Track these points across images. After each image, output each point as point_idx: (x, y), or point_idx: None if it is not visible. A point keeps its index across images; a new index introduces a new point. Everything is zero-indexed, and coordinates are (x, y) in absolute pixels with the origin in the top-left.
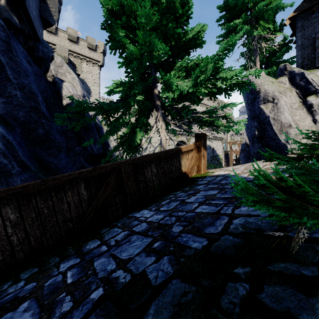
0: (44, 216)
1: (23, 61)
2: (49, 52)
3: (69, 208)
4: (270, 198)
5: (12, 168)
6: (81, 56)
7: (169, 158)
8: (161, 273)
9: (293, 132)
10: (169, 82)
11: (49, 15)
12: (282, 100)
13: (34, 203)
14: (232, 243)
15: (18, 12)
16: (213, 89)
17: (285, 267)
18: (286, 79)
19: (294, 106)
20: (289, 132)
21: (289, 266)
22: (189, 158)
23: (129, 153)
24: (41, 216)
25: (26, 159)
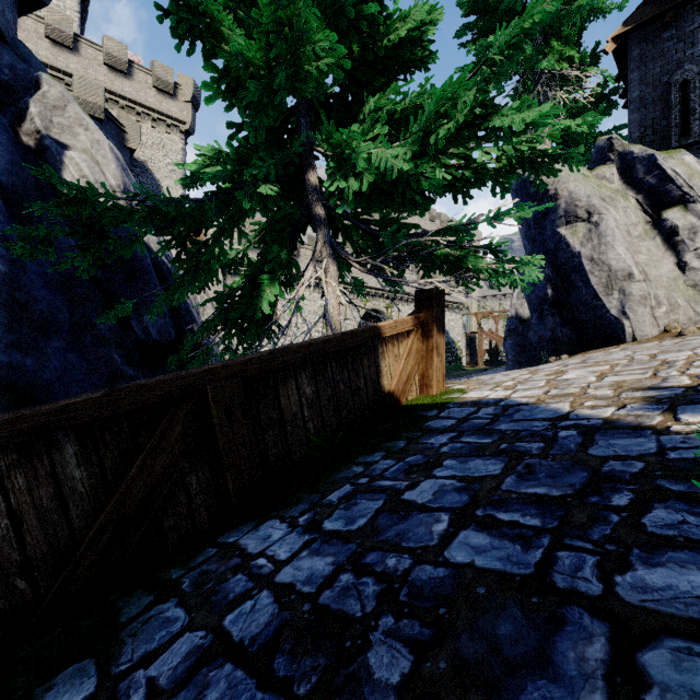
0: None
1: None
2: (32, 71)
3: (18, 528)
4: None
5: None
6: (138, 106)
7: (350, 356)
8: None
9: (637, 292)
10: (348, 152)
11: None
12: (609, 217)
13: None
14: None
15: None
16: (465, 172)
17: None
18: (613, 170)
19: (635, 232)
20: (629, 292)
21: None
22: (401, 354)
23: (245, 340)
24: None
25: None
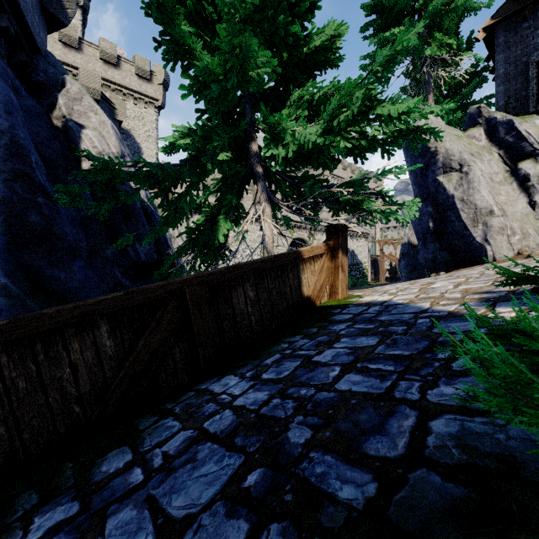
0: (17, 395)
1: (0, 85)
2: (58, 73)
3: (75, 375)
4: None
5: None
6: (124, 89)
7: (280, 271)
8: None
9: (496, 224)
10: (278, 129)
11: (59, 7)
12: (476, 168)
13: None
14: (443, 499)
15: None
16: (360, 142)
17: None
18: (481, 132)
19: (497, 179)
20: (490, 224)
21: None
22: (316, 270)
23: (206, 261)
24: (10, 396)
25: (1, 273)
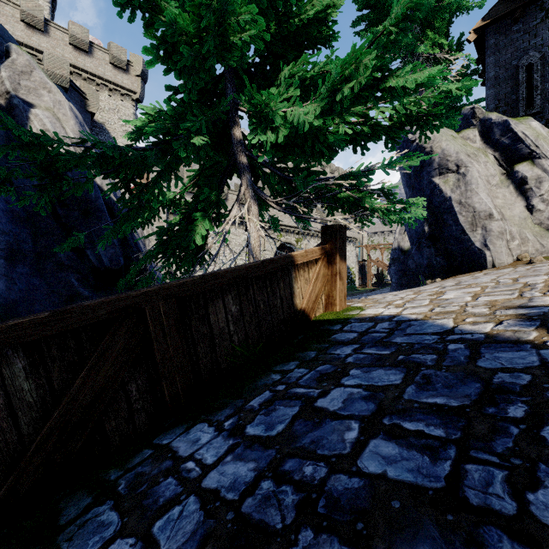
0: None
1: None
2: (4, 43)
3: None
4: None
5: None
6: (98, 78)
7: (268, 280)
8: None
9: (496, 228)
10: (267, 111)
11: None
12: (474, 169)
13: None
14: None
15: None
16: (363, 127)
17: None
18: (475, 133)
19: (494, 182)
20: (489, 228)
21: None
22: (311, 278)
23: (181, 267)
24: None
25: None
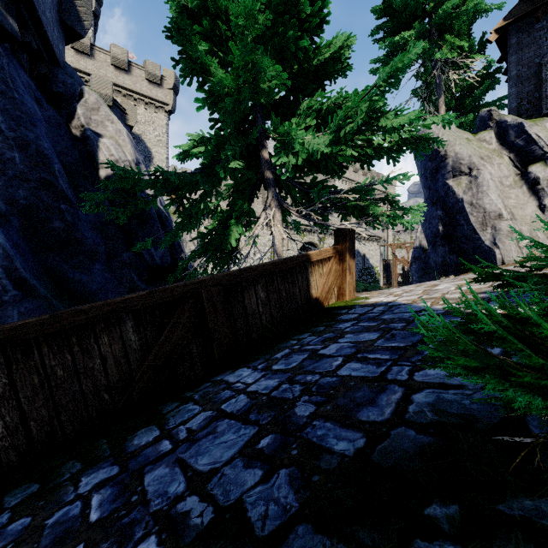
0: (56, 382)
1: (26, 99)
2: (76, 84)
3: (104, 365)
4: (508, 364)
5: (3, 292)
6: (135, 94)
7: (289, 273)
8: (274, 509)
9: (505, 228)
10: (288, 138)
11: (76, 19)
12: (485, 172)
13: (37, 358)
14: (414, 445)
15: (17, 10)
16: (366, 150)
17: (536, 509)
18: (491, 135)
19: (507, 182)
20: (499, 228)
21: (546, 508)
22: (324, 272)
23: (218, 264)
24: (50, 382)
25: (30, 275)
